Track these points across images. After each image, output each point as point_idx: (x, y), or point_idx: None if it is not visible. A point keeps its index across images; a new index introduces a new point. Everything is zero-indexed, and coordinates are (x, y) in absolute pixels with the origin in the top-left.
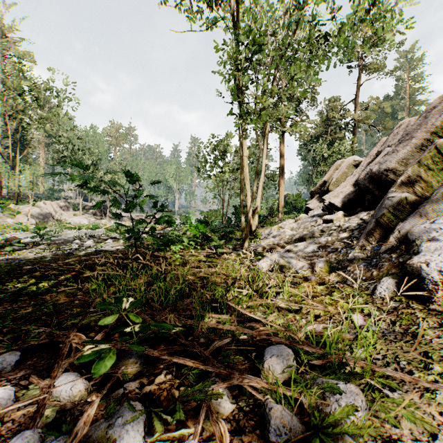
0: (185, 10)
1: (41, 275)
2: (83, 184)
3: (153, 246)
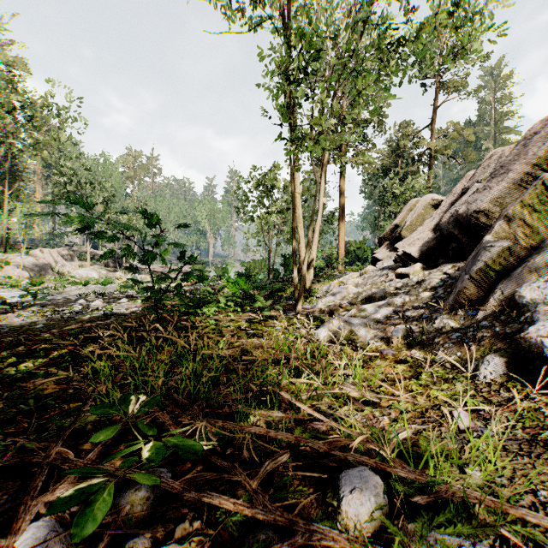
0: (222, 7)
1: (26, 350)
2: (84, 228)
3: (180, 309)
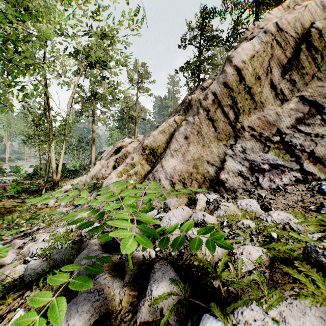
0: None
1: None
2: None
3: None
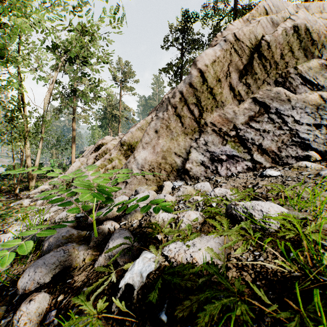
0: None
1: None
2: None
3: None
